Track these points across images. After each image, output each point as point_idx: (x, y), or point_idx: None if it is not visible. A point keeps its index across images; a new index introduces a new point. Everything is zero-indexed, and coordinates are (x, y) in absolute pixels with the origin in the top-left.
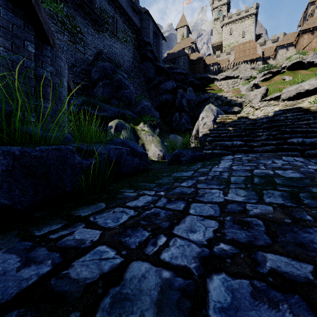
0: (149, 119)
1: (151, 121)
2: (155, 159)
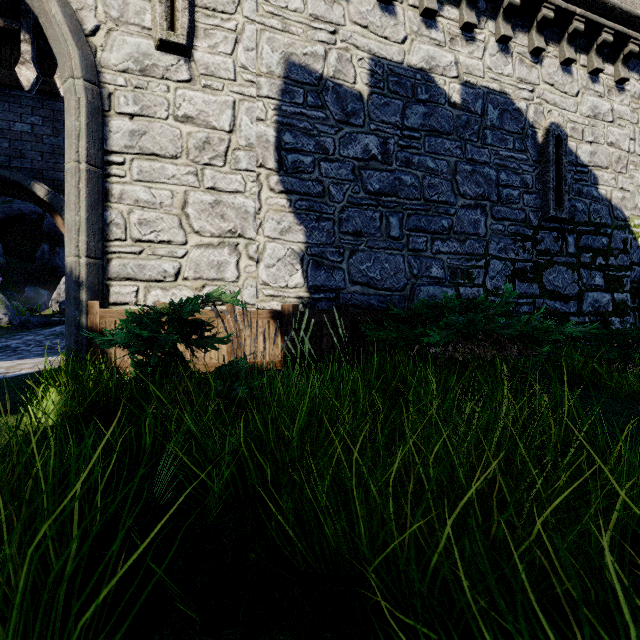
0: None
1: None
2: None
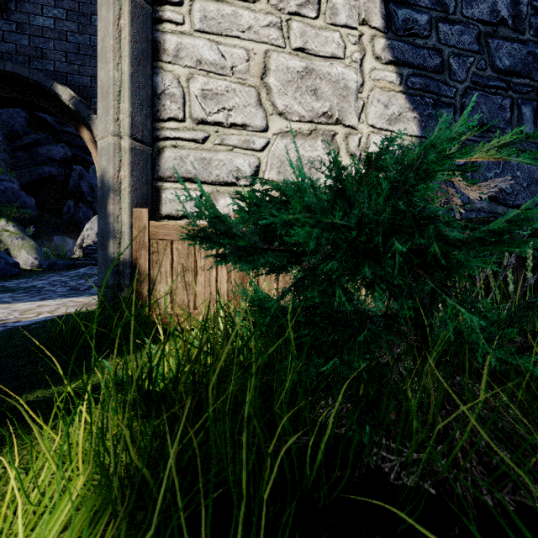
0: (17, 211)
1: (20, 213)
2: (27, 268)
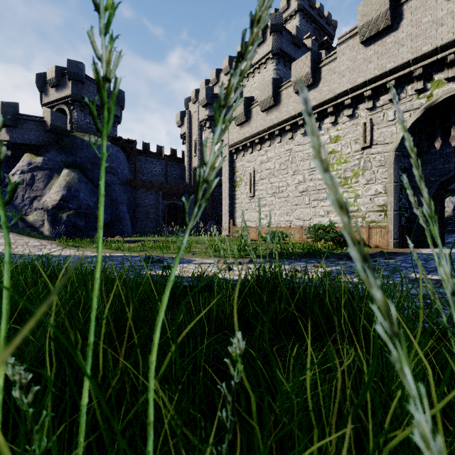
0: None
1: None
2: None
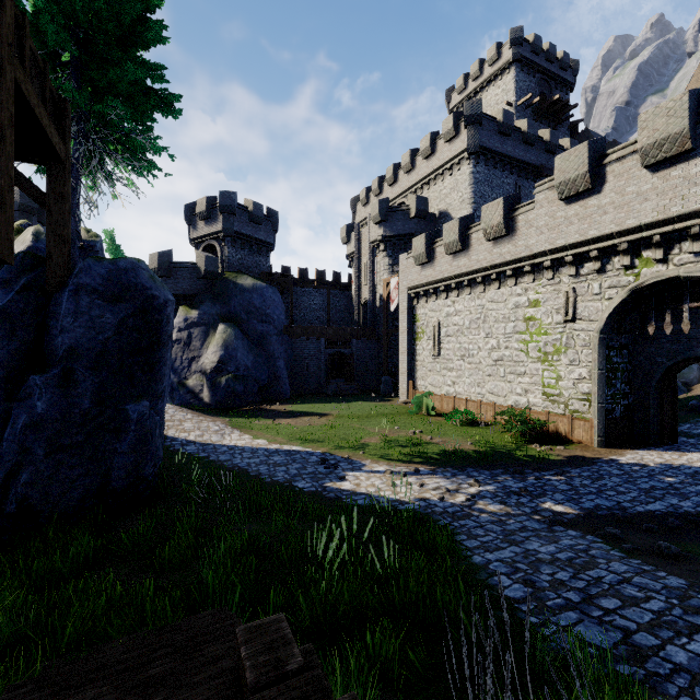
0: None
1: None
2: None
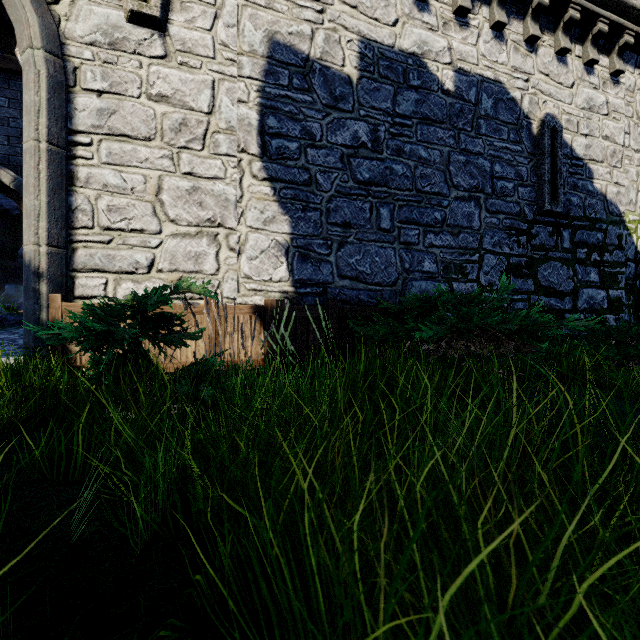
0: None
1: None
2: None
